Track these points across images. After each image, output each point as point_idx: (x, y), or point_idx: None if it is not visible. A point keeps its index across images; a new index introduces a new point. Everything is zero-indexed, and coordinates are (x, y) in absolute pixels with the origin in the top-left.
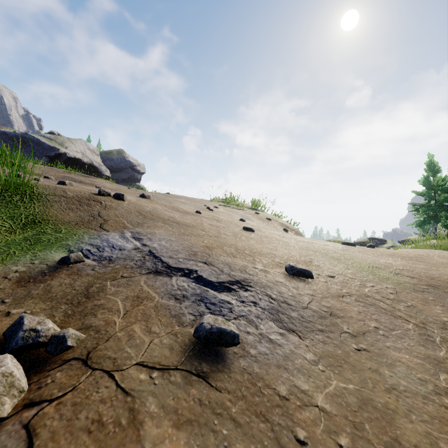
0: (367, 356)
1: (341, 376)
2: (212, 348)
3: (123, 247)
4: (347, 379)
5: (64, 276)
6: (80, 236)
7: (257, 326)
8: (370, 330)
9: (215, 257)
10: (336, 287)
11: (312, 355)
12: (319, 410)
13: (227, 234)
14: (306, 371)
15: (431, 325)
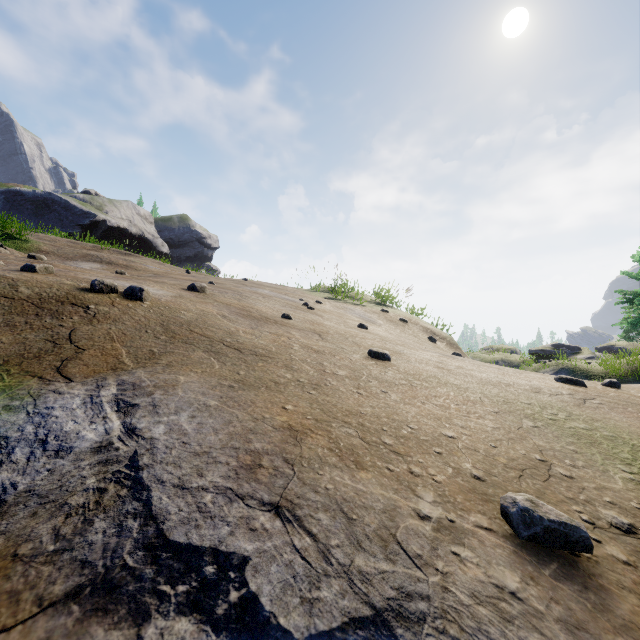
0: None
1: None
2: None
3: (72, 440)
4: None
5: None
6: None
7: None
8: None
9: (308, 473)
10: None
11: None
12: None
13: (339, 373)
14: None
15: None
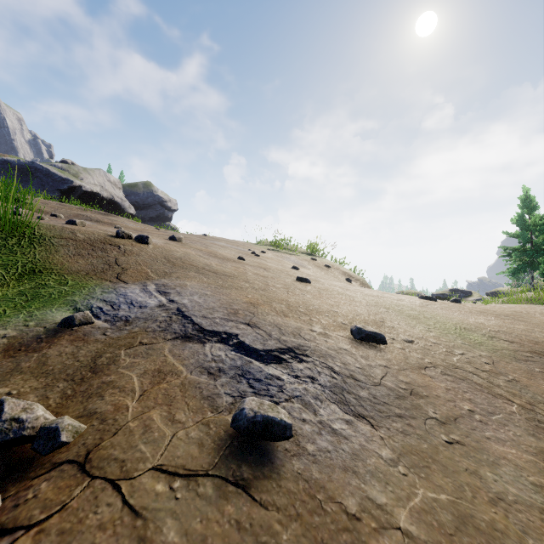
0: (461, 452)
1: (430, 481)
2: (256, 443)
3: (144, 304)
4: (437, 486)
5: (66, 343)
6: (90, 290)
7: (315, 411)
8: (463, 414)
9: (261, 316)
10: (416, 355)
11: (389, 452)
12: (402, 535)
13: (277, 286)
14: (383, 475)
15: (541, 407)
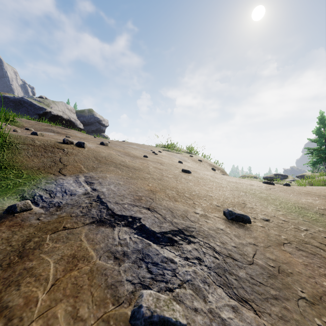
0: None
1: None
2: None
3: (74, 192)
4: None
5: (4, 229)
6: (37, 181)
7: (205, 297)
8: (325, 291)
9: (158, 201)
10: (274, 232)
11: None
12: None
13: (169, 176)
14: None
15: None
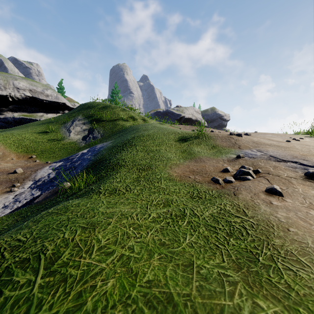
0: None
1: None
2: (313, 178)
3: (255, 154)
4: None
5: (242, 160)
6: (234, 151)
7: None
8: None
9: (309, 158)
10: None
11: None
12: None
13: None
14: None
15: None
